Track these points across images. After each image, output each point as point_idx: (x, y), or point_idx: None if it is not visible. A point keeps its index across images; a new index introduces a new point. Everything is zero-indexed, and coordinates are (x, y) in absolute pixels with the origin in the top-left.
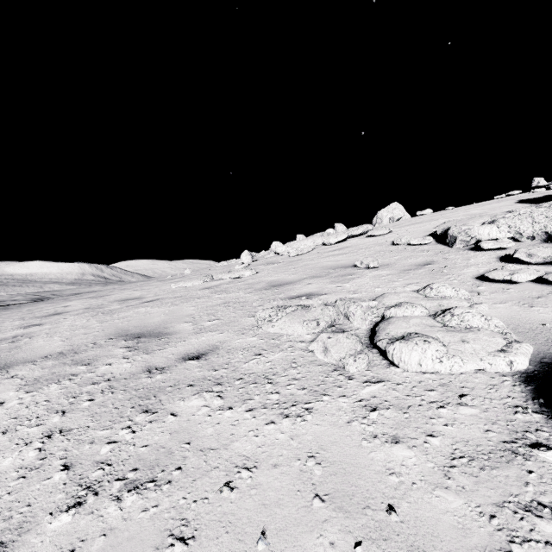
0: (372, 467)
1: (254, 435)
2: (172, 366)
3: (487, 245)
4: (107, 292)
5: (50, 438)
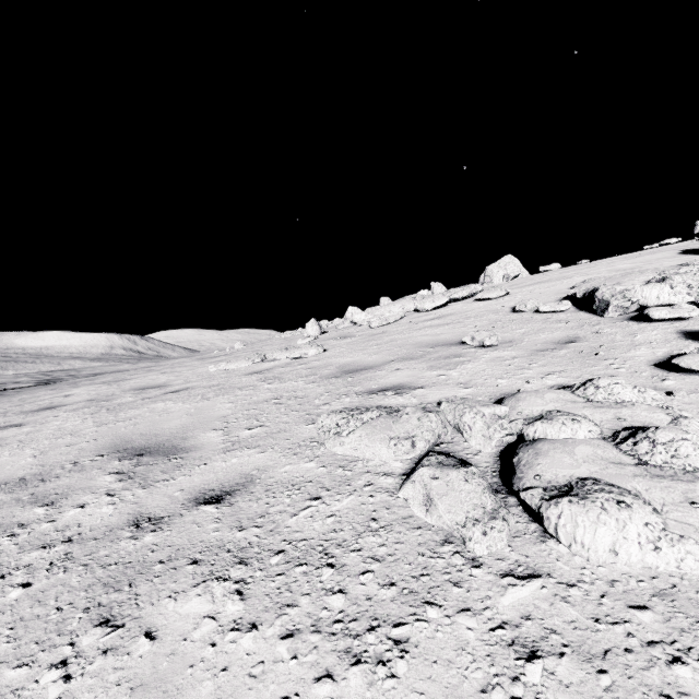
0: None
1: None
2: (174, 515)
3: (659, 313)
4: (128, 375)
5: None
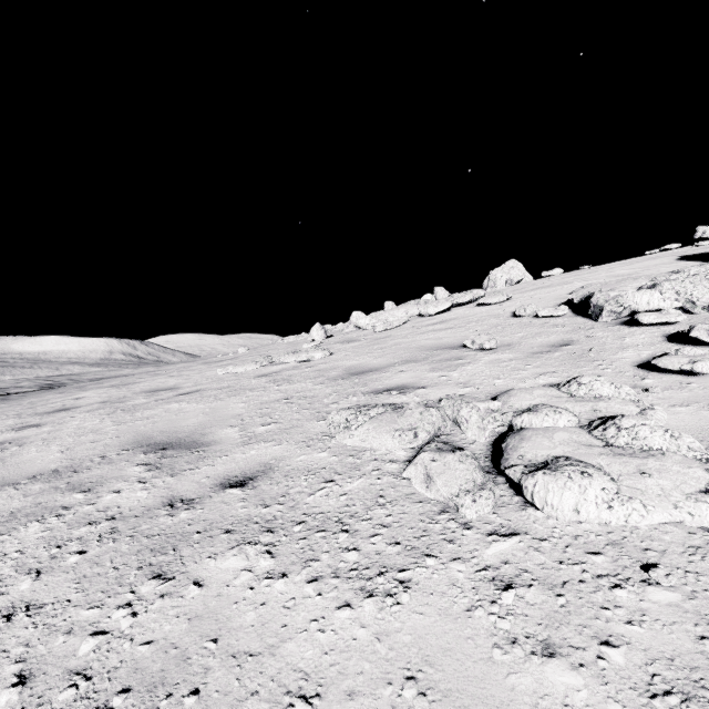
0: (513, 706)
1: (317, 630)
2: (204, 497)
3: (648, 318)
4: (135, 379)
5: (9, 620)
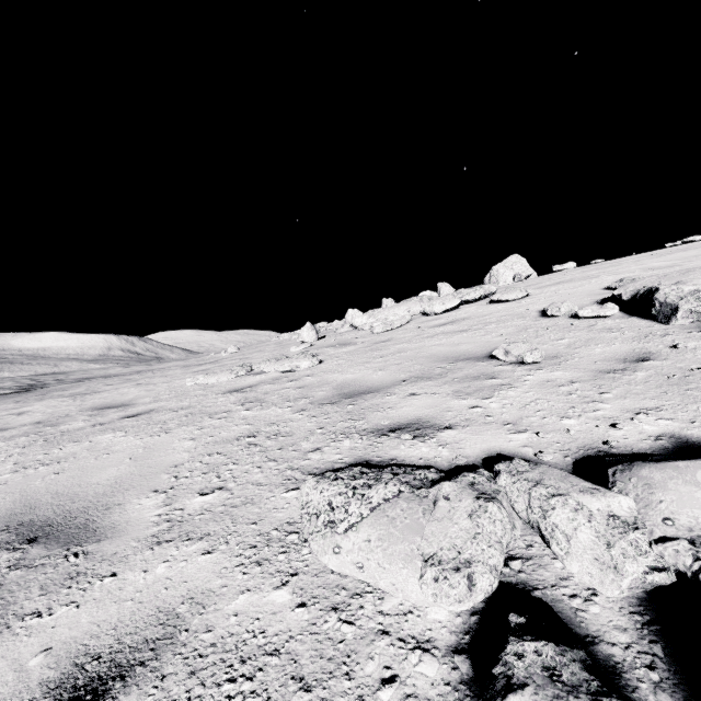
0: None
1: None
2: None
3: None
4: (102, 385)
5: None
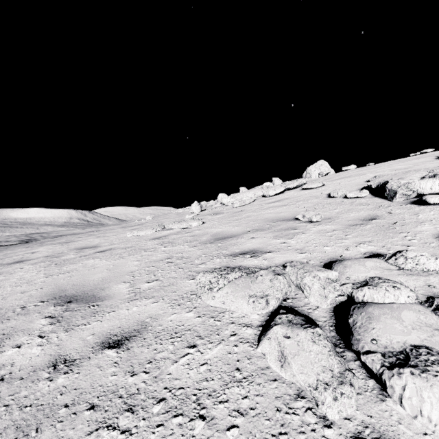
0: None
1: None
2: (84, 358)
3: (434, 199)
4: (75, 238)
5: None
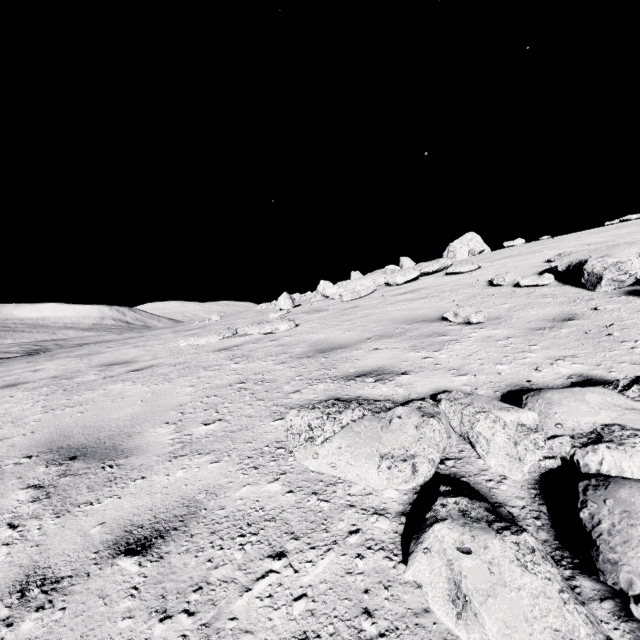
0: None
1: None
2: (79, 574)
3: None
4: (103, 348)
5: None
